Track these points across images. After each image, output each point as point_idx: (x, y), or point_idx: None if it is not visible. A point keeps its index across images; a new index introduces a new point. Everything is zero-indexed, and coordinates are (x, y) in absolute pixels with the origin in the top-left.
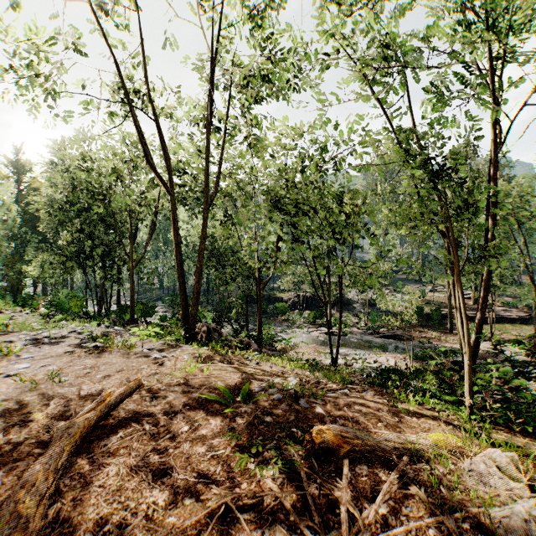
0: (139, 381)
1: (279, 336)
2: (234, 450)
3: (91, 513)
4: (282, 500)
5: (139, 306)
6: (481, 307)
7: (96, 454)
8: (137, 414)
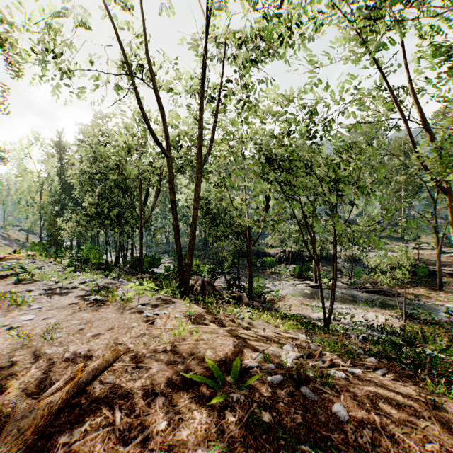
0: (117, 352)
1: (267, 287)
2: None
3: None
4: None
5: (147, 259)
6: None
7: None
8: (112, 394)
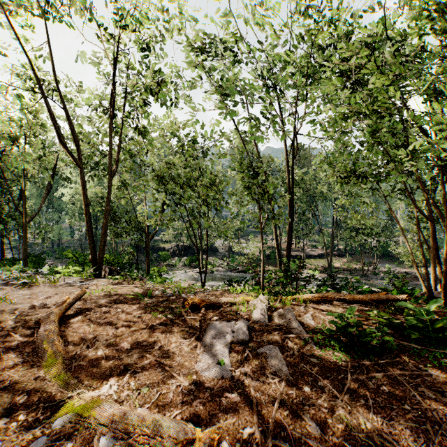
0: (84, 291)
1: (162, 277)
2: (150, 313)
3: (85, 337)
4: (176, 321)
5: (31, 258)
6: (288, 246)
7: (71, 324)
8: (86, 309)
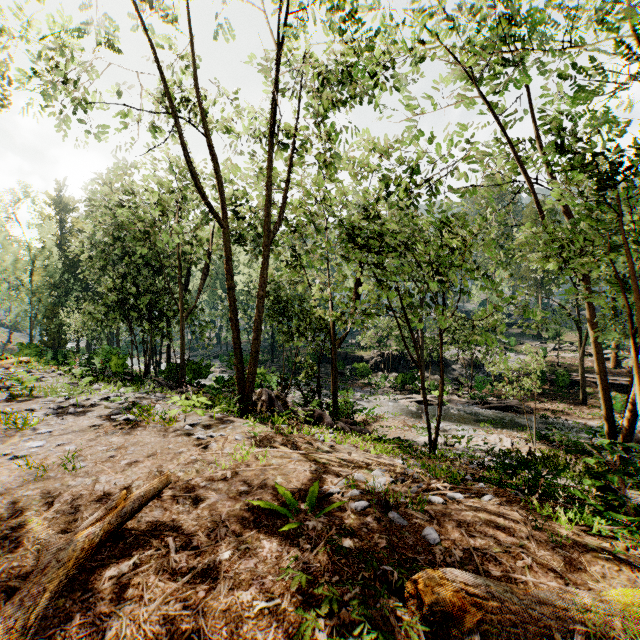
0: (167, 477)
1: (359, 404)
2: (296, 601)
3: None
4: None
5: (191, 366)
6: None
7: (95, 593)
8: (163, 526)
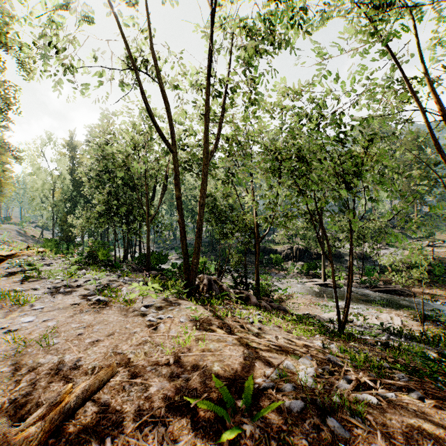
0: (113, 369)
1: (274, 285)
2: None
3: None
4: None
5: (154, 255)
6: None
7: None
8: (105, 420)
